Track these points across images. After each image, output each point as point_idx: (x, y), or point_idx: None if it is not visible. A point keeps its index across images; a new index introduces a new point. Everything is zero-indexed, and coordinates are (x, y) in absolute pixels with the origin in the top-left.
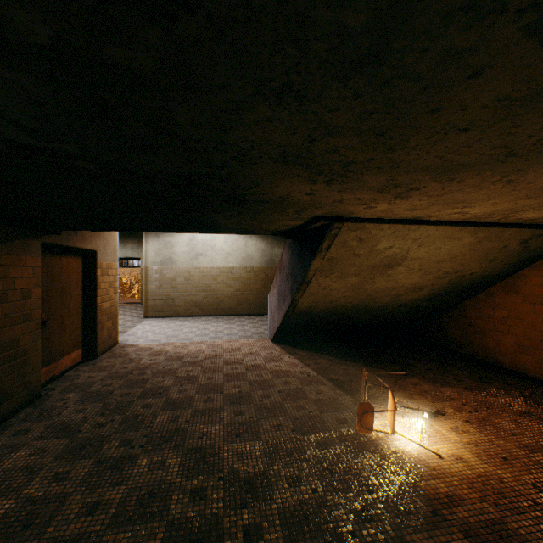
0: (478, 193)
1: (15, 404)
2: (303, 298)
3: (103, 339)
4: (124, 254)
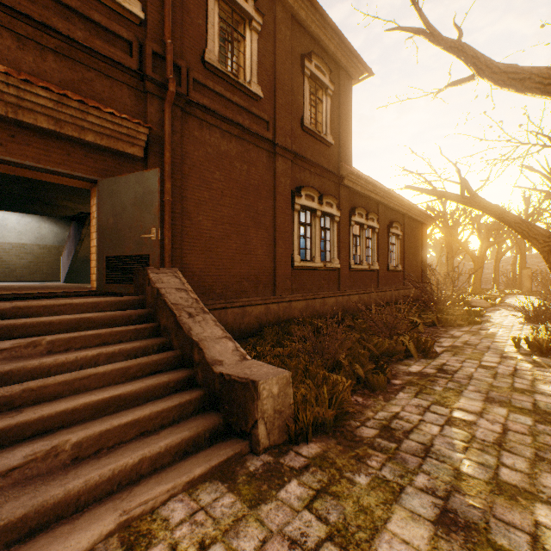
0: None
1: None
2: (82, 250)
3: None
4: None
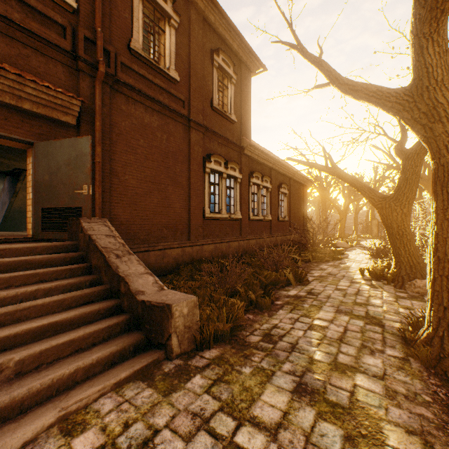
0: None
1: None
2: (16, 201)
3: None
4: None
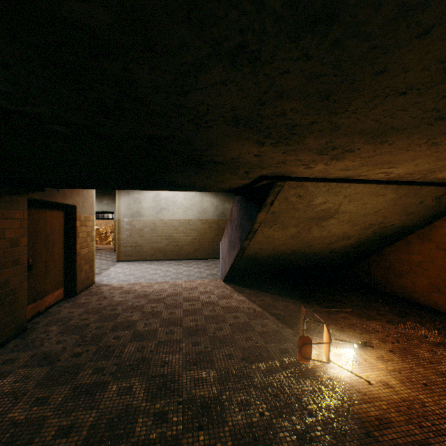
0: (404, 154)
1: (5, 336)
2: (250, 245)
3: (82, 280)
4: (100, 209)
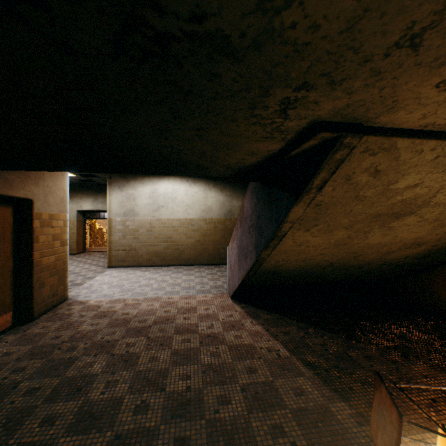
0: None
1: None
2: (270, 256)
3: (44, 298)
4: (95, 207)
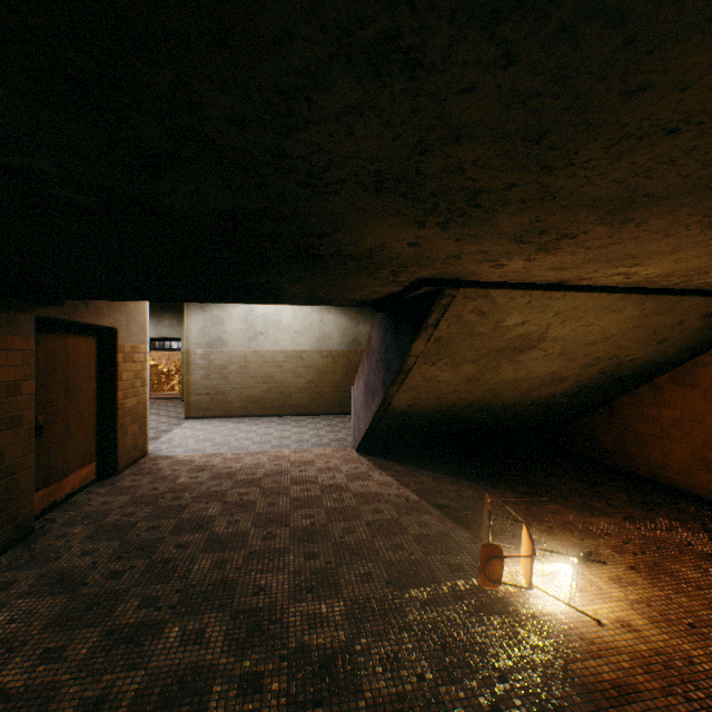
0: (660, 242)
1: None
2: (400, 393)
3: (127, 449)
4: (159, 334)
